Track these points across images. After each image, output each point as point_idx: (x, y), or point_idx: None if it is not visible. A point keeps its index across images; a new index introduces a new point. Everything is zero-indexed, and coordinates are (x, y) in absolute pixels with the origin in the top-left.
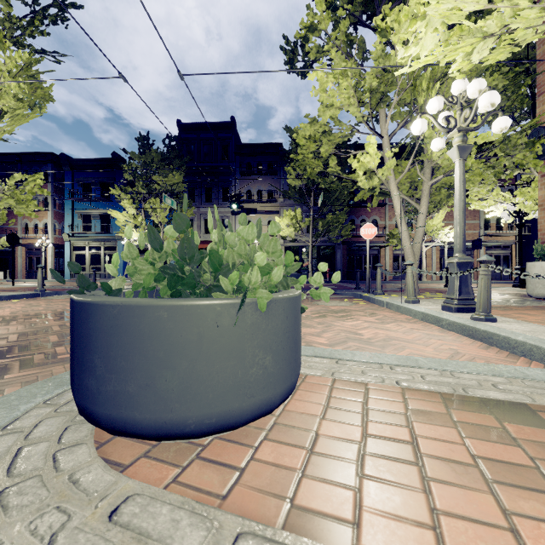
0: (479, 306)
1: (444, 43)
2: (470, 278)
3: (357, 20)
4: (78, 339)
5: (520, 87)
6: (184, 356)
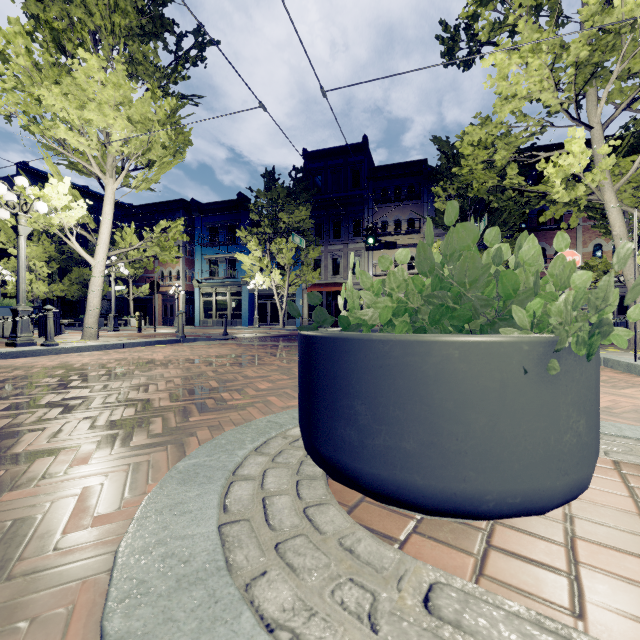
0: None
1: None
2: None
3: None
4: (328, 381)
5: None
6: (481, 409)
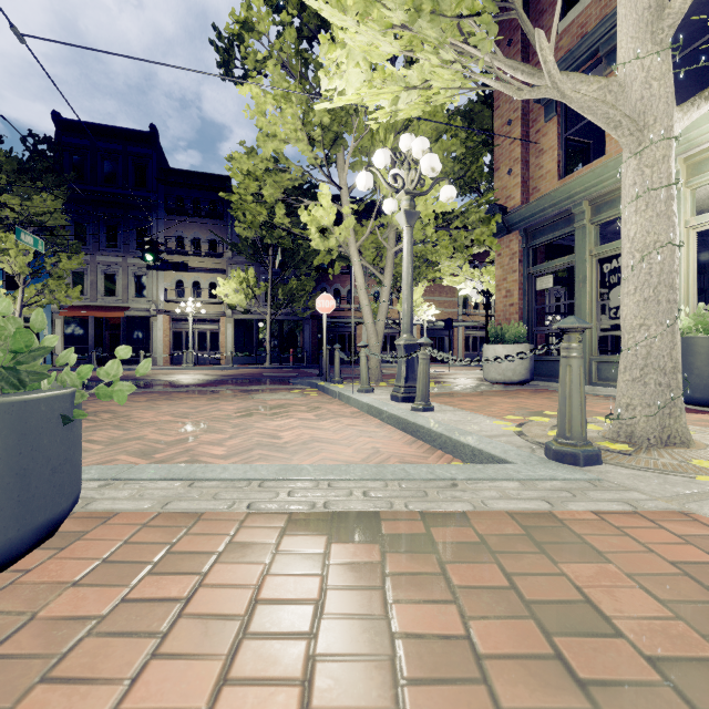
0: (419, 394)
1: (369, 83)
2: (417, 363)
3: (312, 35)
4: None
5: (479, 158)
6: None
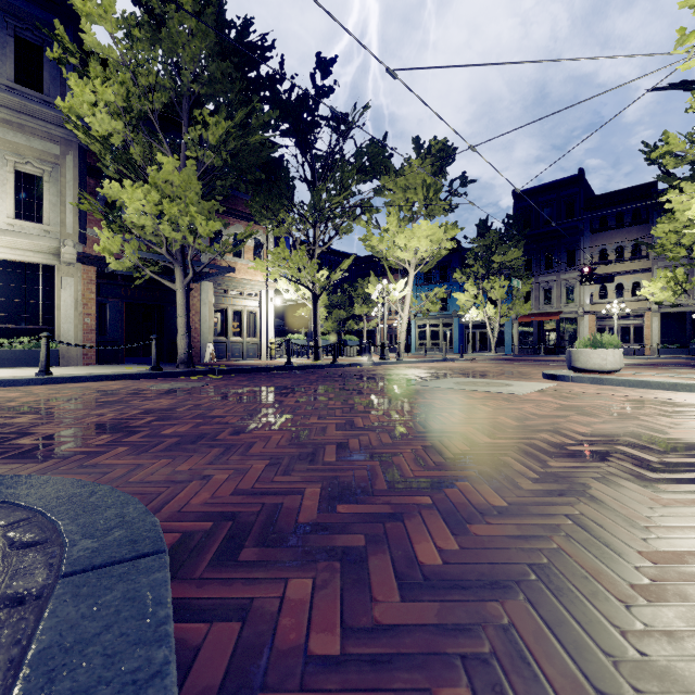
0: None
1: None
2: None
3: None
4: (574, 356)
5: None
6: (596, 358)
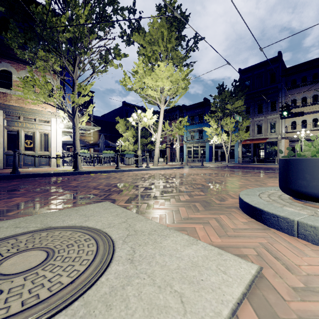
0: None
1: None
2: None
3: None
4: (295, 170)
5: None
6: None
